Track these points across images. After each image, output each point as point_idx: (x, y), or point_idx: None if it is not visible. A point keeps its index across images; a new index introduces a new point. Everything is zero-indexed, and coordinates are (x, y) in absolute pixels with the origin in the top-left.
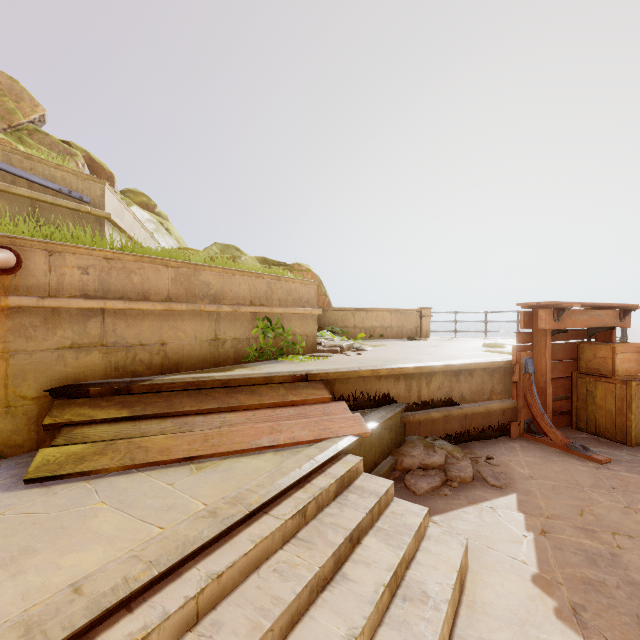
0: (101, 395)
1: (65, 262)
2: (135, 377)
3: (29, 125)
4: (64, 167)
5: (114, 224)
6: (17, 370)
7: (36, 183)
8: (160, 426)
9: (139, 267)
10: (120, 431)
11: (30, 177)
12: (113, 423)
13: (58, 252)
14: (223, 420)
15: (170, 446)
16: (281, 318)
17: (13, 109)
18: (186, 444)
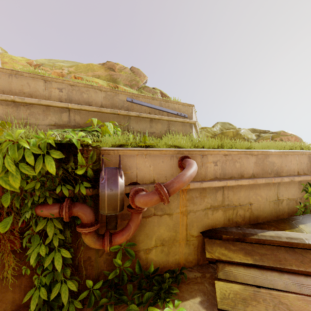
0: (227, 239)
1: (207, 160)
2: (237, 225)
3: (143, 85)
4: (178, 102)
5: (194, 125)
6: (190, 221)
7: (169, 113)
8: (282, 280)
9: (238, 157)
10: (254, 277)
11: (167, 110)
12: (246, 267)
13: (205, 155)
14: None
15: (306, 310)
16: None
17: (138, 80)
18: None
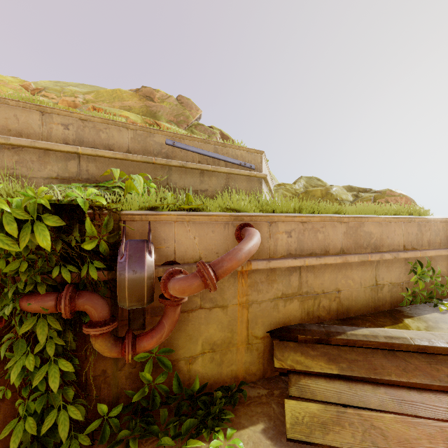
0: (305, 341)
1: (278, 229)
2: (319, 321)
3: (195, 122)
4: (242, 147)
5: (265, 180)
6: (252, 316)
7: (229, 162)
8: (376, 396)
9: (322, 226)
10: (340, 393)
11: (226, 159)
12: (328, 379)
13: (274, 222)
14: (447, 406)
15: (407, 436)
16: (429, 260)
17: (188, 115)
18: (425, 439)
